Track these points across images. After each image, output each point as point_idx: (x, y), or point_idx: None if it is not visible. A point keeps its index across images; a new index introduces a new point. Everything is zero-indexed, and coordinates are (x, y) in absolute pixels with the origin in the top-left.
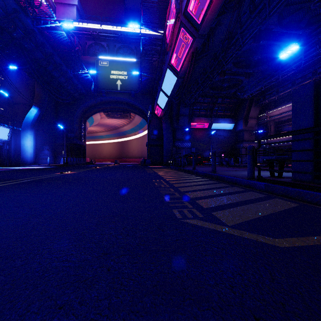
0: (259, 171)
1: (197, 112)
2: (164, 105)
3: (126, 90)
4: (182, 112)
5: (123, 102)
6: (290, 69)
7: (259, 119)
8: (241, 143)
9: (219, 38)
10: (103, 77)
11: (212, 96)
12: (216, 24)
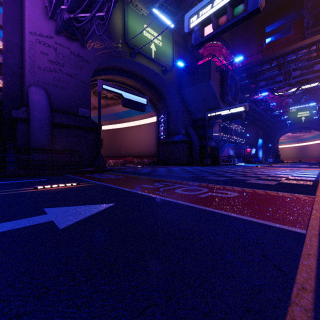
0: None
1: None
2: None
3: (308, 121)
4: None
5: (305, 126)
6: None
7: None
8: None
9: None
10: (292, 117)
11: None
12: None
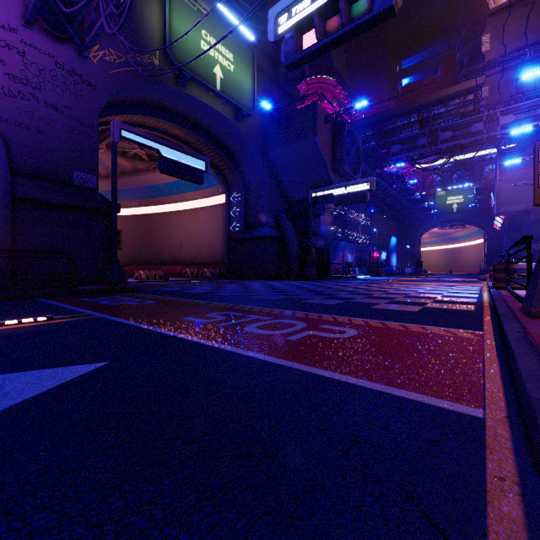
0: None
1: None
2: (500, 226)
3: (462, 211)
4: (525, 225)
5: (458, 219)
6: None
7: None
8: None
9: None
10: (440, 204)
11: None
12: None
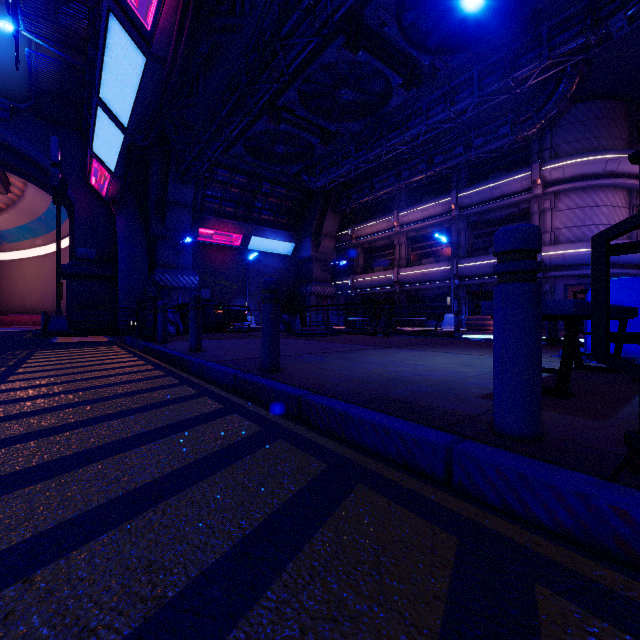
0: None
1: (217, 204)
2: (116, 158)
3: None
4: (175, 194)
5: None
6: (401, 141)
7: (339, 240)
8: (307, 285)
9: (271, 6)
10: None
11: (250, 174)
12: None
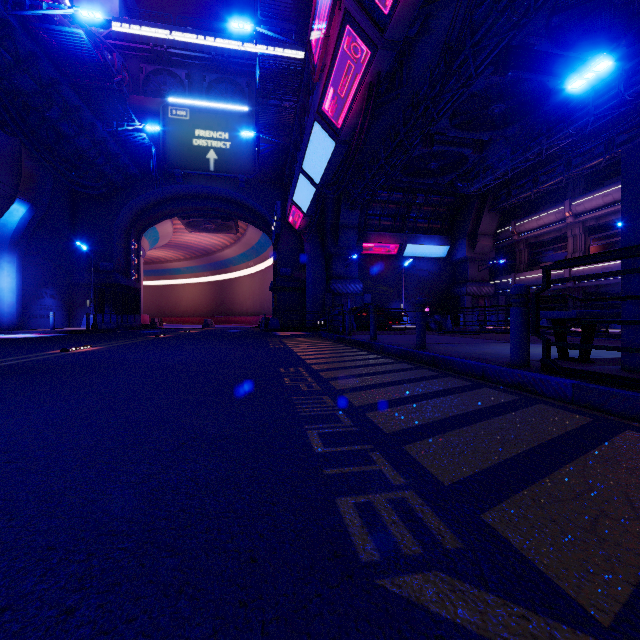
0: (547, 349)
1: (376, 221)
2: (308, 203)
3: (228, 172)
4: (345, 219)
5: (222, 197)
6: (564, 135)
7: (498, 238)
8: (462, 286)
9: (423, 64)
10: (178, 143)
11: (406, 189)
12: (418, 31)
